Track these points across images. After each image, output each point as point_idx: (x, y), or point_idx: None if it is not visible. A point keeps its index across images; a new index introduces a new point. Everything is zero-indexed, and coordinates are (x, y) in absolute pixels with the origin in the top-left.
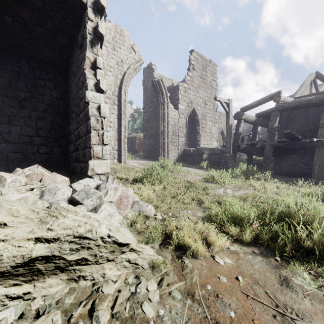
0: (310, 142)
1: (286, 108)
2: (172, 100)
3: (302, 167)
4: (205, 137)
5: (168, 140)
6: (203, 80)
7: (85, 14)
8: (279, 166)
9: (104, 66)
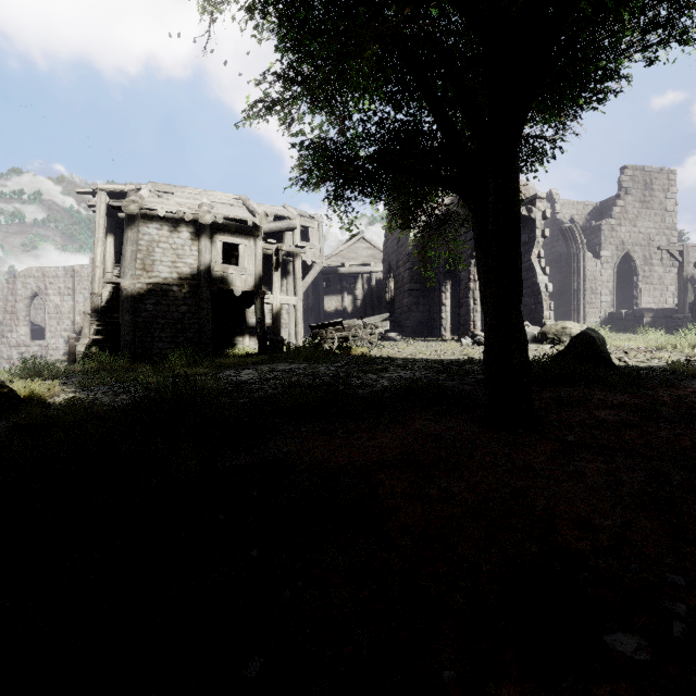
0: None
1: None
2: (589, 245)
3: None
4: (649, 292)
5: (584, 301)
6: (646, 205)
7: (534, 224)
8: None
9: None
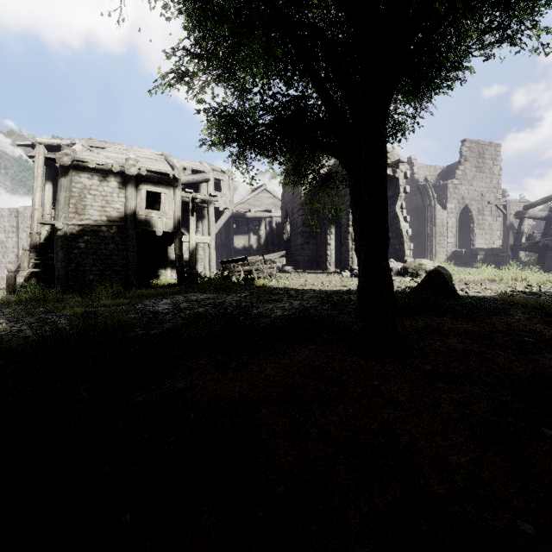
0: None
1: None
2: (438, 199)
3: None
4: (482, 235)
5: (435, 242)
6: (480, 169)
7: (398, 182)
8: None
9: None
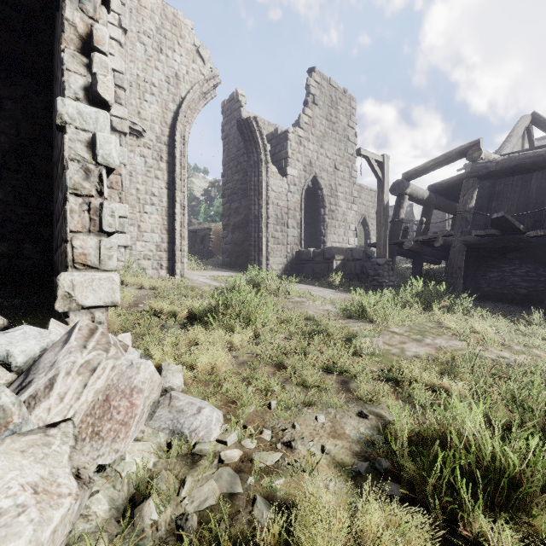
0: (541, 236)
1: (492, 171)
2: (275, 159)
3: (518, 284)
4: (335, 229)
5: (267, 233)
6: (332, 125)
7: None
8: (473, 282)
9: (139, 83)
